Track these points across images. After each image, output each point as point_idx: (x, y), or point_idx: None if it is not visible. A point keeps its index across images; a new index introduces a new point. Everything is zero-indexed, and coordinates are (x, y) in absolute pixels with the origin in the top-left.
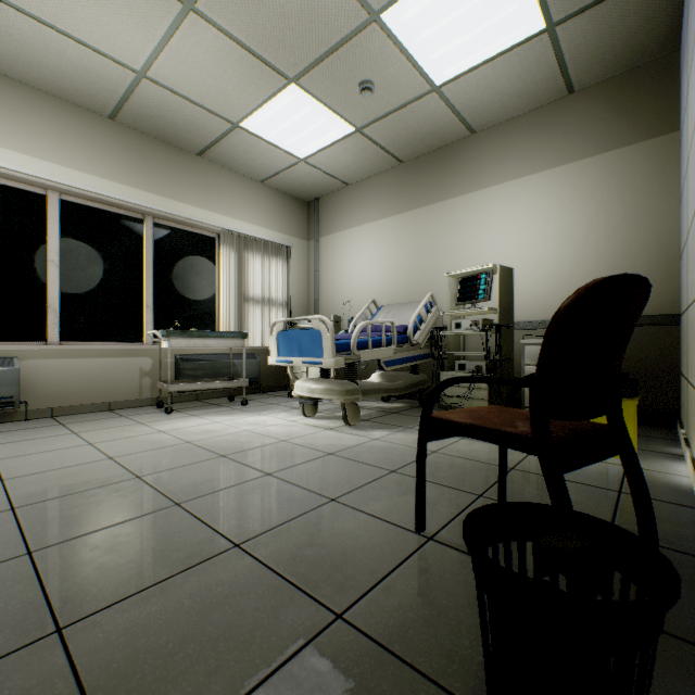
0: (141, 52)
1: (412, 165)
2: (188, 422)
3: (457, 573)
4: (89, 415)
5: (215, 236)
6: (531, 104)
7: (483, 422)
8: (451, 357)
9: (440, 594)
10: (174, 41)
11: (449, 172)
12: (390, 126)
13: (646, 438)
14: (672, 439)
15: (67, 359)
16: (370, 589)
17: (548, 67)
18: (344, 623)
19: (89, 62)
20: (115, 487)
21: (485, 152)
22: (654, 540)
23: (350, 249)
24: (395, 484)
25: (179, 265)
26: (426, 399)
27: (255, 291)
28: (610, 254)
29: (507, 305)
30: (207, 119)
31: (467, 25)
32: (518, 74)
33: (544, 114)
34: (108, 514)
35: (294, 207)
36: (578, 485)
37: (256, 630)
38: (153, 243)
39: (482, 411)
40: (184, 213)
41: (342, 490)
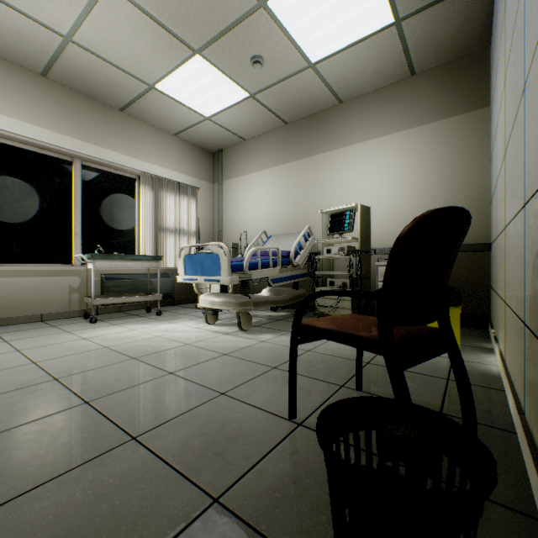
0: (67, 19)
1: (294, 126)
2: (109, 330)
3: (320, 454)
4: (22, 325)
5: (136, 177)
6: (384, 82)
7: (342, 328)
8: (323, 276)
9: (304, 474)
10: (95, 12)
11: (322, 132)
12: (277, 94)
13: (467, 336)
14: (485, 336)
15: (3, 278)
16: (246, 472)
17: (396, 53)
18: (220, 507)
19: (20, 25)
20: (33, 388)
21: (350, 117)
22: (473, 419)
23: (246, 190)
24: (275, 379)
25: (104, 200)
26: (296, 309)
27: (169, 223)
28: (441, 198)
29: (366, 236)
30: (127, 81)
31: (335, 15)
32: (374, 57)
33: (393, 90)
34: (20, 414)
35: (202, 157)
36: (417, 375)
37: (139, 519)
38: (81, 182)
39: (342, 318)
40: (108, 157)
41: (231, 385)
